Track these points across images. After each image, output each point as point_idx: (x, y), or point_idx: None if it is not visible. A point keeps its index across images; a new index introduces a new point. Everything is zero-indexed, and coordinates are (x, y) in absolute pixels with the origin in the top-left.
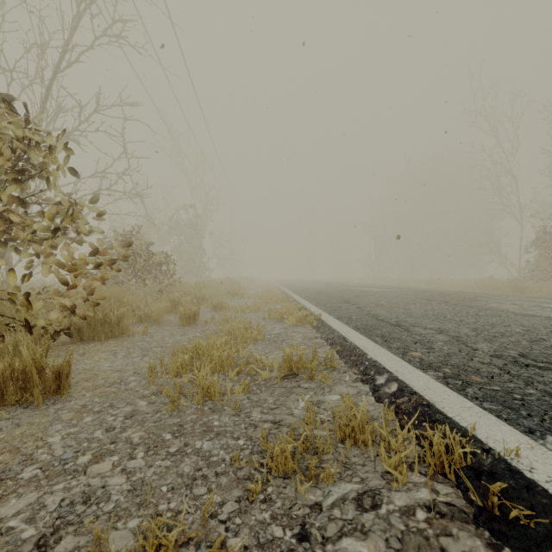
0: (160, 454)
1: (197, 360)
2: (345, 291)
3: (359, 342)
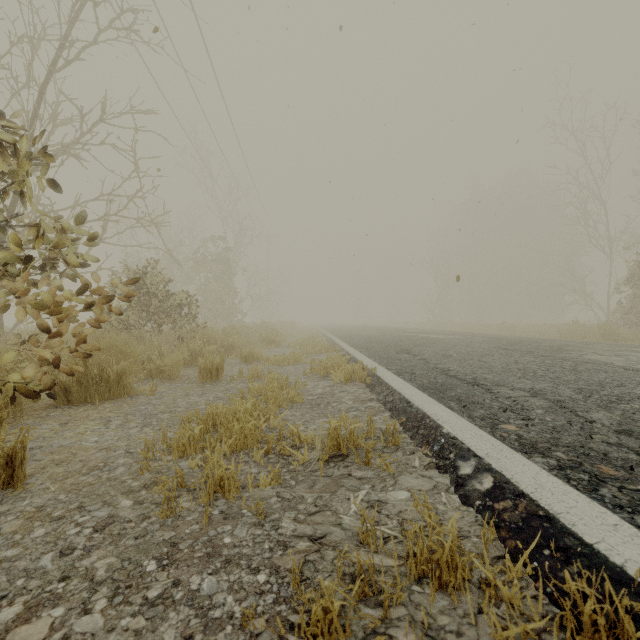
0: (132, 604)
1: (213, 431)
2: (403, 339)
3: (428, 409)
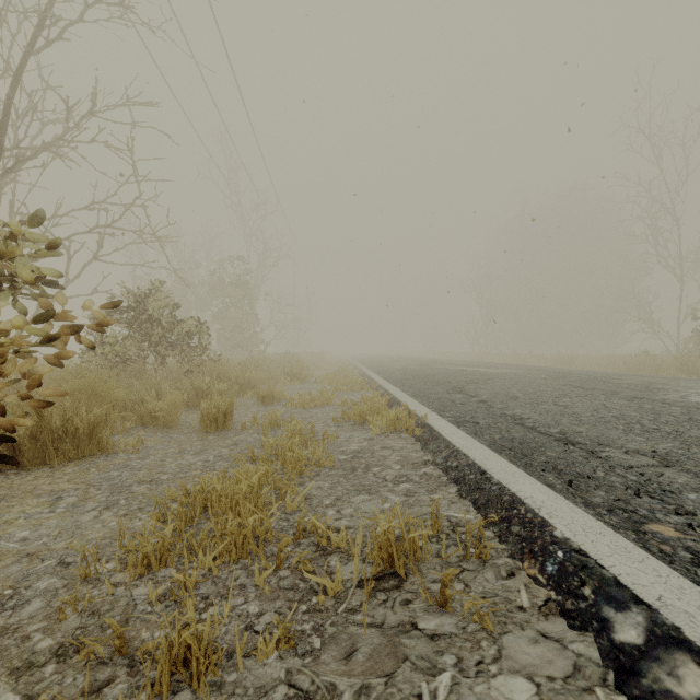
0: None
1: (202, 519)
2: (450, 373)
3: (518, 487)
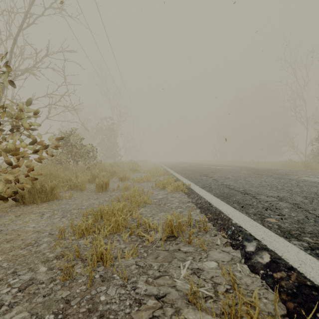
0: None
1: (101, 221)
2: (203, 169)
3: (222, 208)
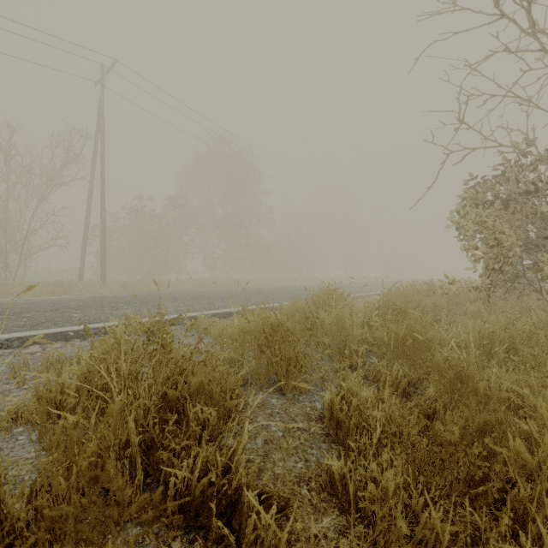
0: None
1: None
2: None
3: None
